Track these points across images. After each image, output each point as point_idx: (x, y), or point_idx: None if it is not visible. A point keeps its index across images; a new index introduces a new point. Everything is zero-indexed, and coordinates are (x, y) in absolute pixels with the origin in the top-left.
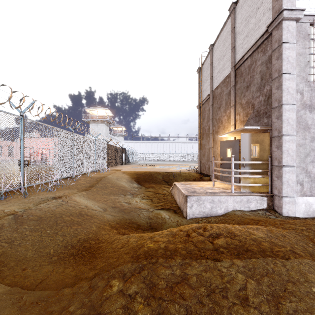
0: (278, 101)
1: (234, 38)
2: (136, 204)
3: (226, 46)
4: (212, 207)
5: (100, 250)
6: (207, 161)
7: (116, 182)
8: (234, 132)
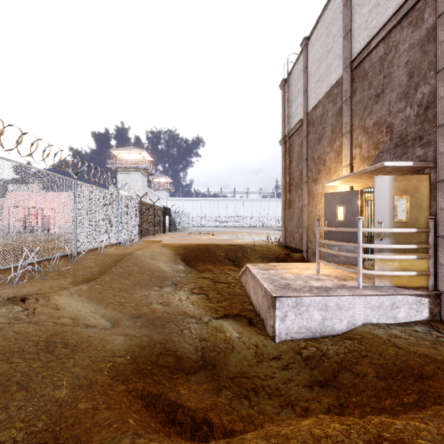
0: None
1: (350, 15)
2: (179, 306)
3: (332, 34)
4: (325, 319)
5: None
6: (297, 228)
7: (149, 263)
8: (357, 174)
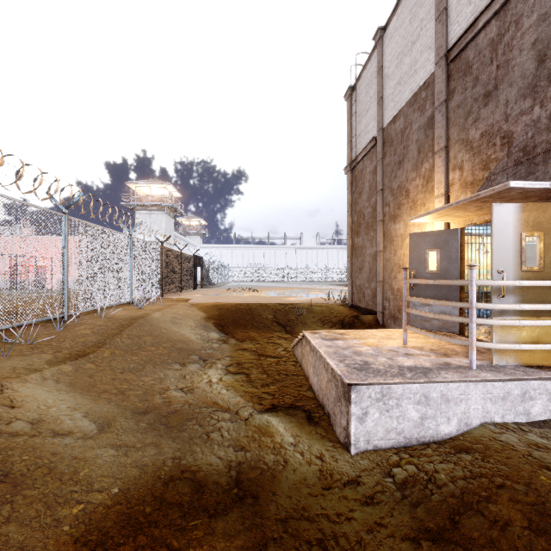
0: None
1: None
2: (207, 393)
3: (419, 18)
4: (425, 418)
5: None
6: (369, 282)
7: (170, 330)
8: (464, 203)
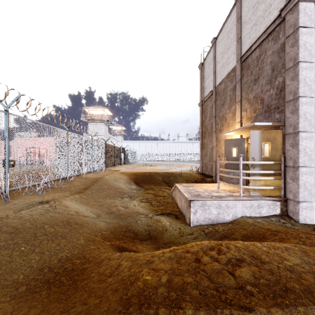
0: (294, 94)
1: (240, 28)
2: (134, 209)
3: (230, 38)
4: (219, 213)
5: (84, 274)
6: (209, 161)
7: (114, 184)
8: (241, 129)
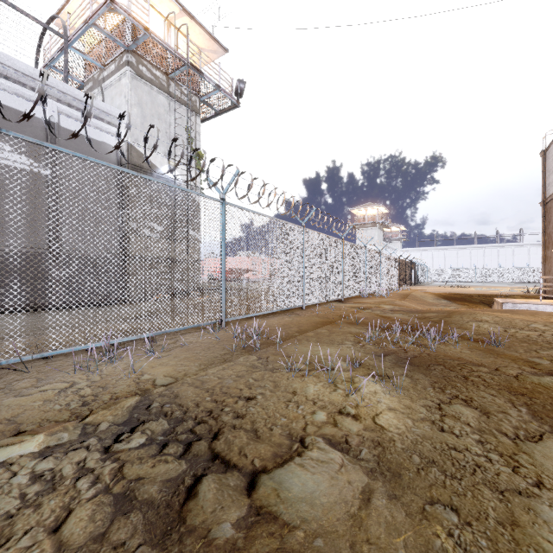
0: None
1: None
2: None
3: None
4: None
5: None
6: (552, 279)
7: (423, 299)
8: None
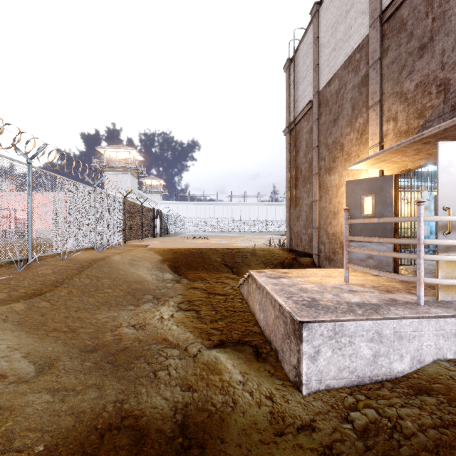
0: None
1: None
2: (158, 330)
3: None
4: (378, 356)
5: None
6: (305, 228)
7: (127, 271)
8: (405, 144)
